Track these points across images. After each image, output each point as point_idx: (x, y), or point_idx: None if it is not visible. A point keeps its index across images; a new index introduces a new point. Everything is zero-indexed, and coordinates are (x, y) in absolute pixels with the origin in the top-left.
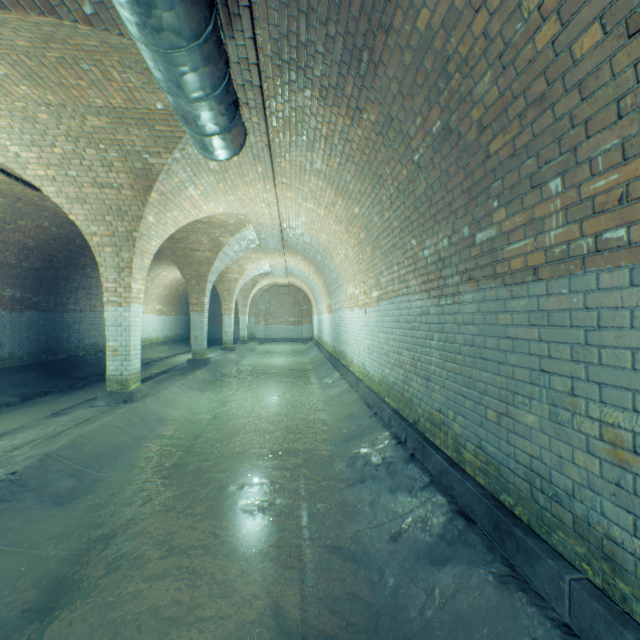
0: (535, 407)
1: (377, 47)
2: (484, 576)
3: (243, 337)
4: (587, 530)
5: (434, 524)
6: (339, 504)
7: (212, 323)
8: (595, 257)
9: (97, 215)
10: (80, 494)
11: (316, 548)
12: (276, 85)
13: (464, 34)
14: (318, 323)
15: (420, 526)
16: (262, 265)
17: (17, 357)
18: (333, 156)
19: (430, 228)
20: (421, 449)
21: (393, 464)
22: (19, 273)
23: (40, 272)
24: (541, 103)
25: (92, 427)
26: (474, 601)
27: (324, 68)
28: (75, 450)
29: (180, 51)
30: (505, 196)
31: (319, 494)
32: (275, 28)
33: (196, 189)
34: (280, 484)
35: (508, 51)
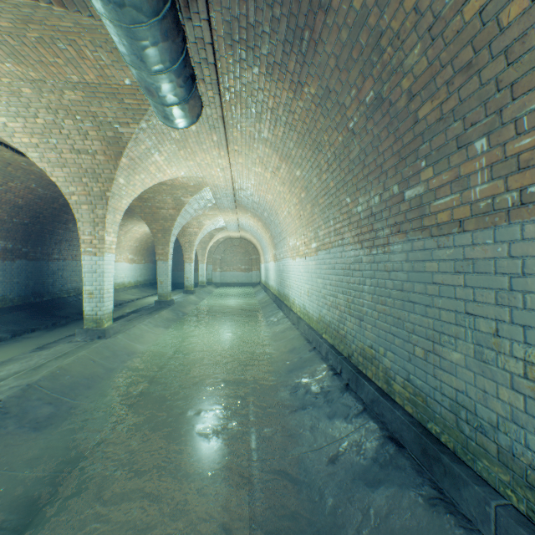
0: (460, 346)
1: (317, 26)
2: (414, 498)
3: (202, 282)
4: (511, 460)
5: (368, 448)
6: (283, 429)
7: (176, 270)
8: (520, 210)
9: (75, 177)
10: (56, 420)
11: (263, 469)
12: (228, 63)
13: (396, 10)
14: (265, 270)
15: (355, 450)
16: (218, 221)
17: (9, 299)
18: (278, 126)
19: (363, 187)
20: (355, 380)
21: (330, 393)
22: (10, 227)
23: (28, 227)
24: (468, 70)
25: (69, 360)
26: (406, 522)
27: (270, 47)
28: (54, 381)
29: (141, 26)
30: (432, 156)
31: (266, 419)
32: (227, 11)
33: (160, 155)
34: (232, 410)
35: (437, 23)
